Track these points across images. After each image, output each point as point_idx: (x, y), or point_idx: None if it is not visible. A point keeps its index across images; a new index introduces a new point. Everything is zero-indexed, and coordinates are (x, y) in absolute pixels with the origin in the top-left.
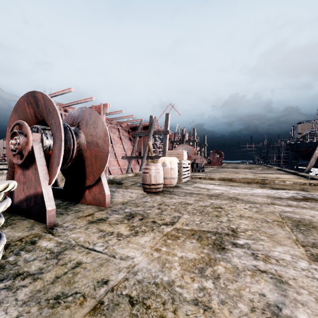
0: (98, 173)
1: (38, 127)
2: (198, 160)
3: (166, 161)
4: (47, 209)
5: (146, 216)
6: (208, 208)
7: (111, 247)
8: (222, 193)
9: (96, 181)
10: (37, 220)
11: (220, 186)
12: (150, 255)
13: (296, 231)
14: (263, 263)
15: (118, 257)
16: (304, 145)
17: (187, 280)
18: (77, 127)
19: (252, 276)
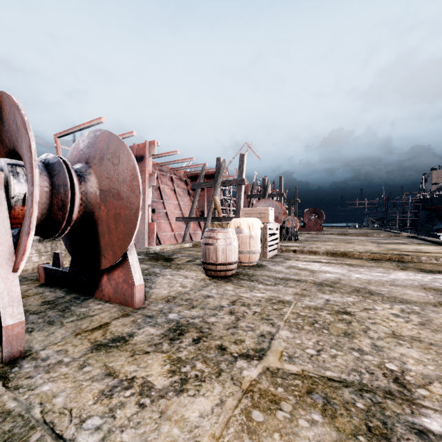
0: (121, 247)
1: (2, 161)
2: (290, 222)
3: (241, 224)
4: (4, 324)
5: (207, 333)
6: (325, 314)
7: (117, 436)
8: (338, 279)
9: (119, 261)
10: None
11: (330, 265)
12: None
13: None
14: None
15: None
16: None
17: None
18: (85, 165)
19: None
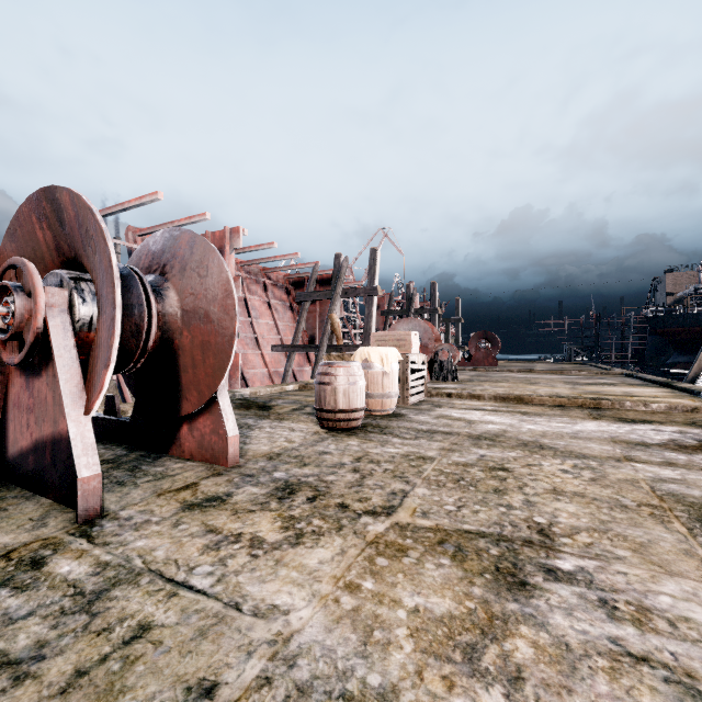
0: (210, 386)
1: (62, 274)
2: (445, 353)
3: (371, 356)
4: (79, 476)
5: (325, 492)
6: (475, 471)
7: (233, 579)
8: (503, 430)
9: (205, 404)
10: (59, 500)
11: (497, 413)
12: (332, 604)
13: None
14: (636, 632)
15: (247, 608)
16: (682, 320)
17: (432, 686)
18: (160, 277)
19: (613, 673)
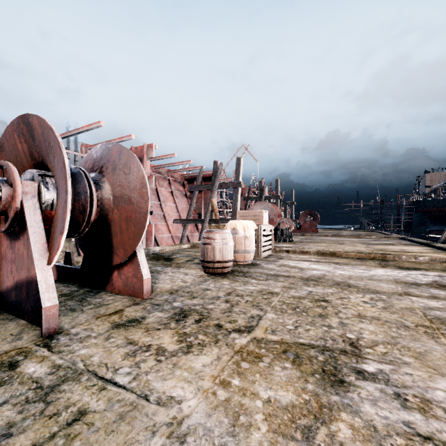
0: (132, 245)
1: (33, 172)
2: (284, 224)
3: (237, 226)
4: (43, 306)
5: (207, 316)
6: (306, 302)
7: (144, 377)
8: (323, 275)
9: (128, 258)
10: (31, 321)
11: (319, 263)
12: (211, 396)
13: None
14: (422, 417)
15: (153, 398)
16: (436, 203)
17: None
18: (99, 174)
19: None
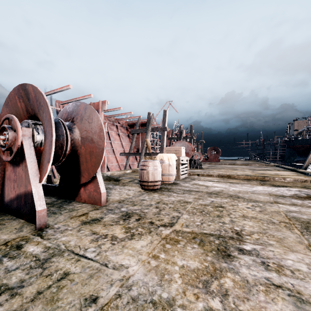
0: (93, 170)
1: (28, 122)
2: (196, 156)
3: (164, 157)
4: (37, 210)
5: (143, 216)
6: (209, 208)
7: (104, 253)
8: (222, 190)
9: (91, 178)
10: (27, 220)
11: (219, 183)
12: (147, 264)
13: (307, 234)
14: (277, 275)
15: (110, 265)
16: (301, 141)
17: (189, 298)
18: (71, 123)
19: (266, 292)
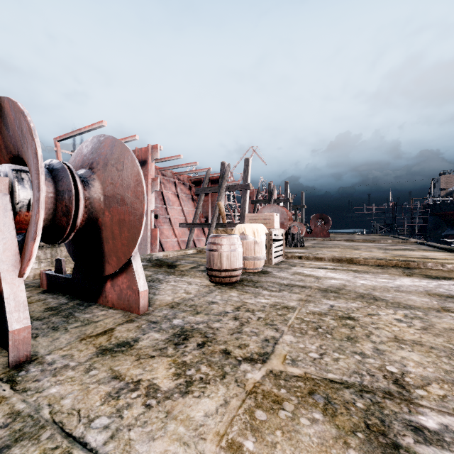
0: (125, 253)
1: (7, 167)
2: (295, 228)
3: (246, 230)
4: (10, 329)
5: (212, 338)
6: (328, 320)
7: (125, 434)
8: (343, 285)
9: (123, 267)
10: (1, 345)
11: (336, 271)
12: None
13: None
14: None
15: None
16: (452, 206)
17: None
18: (88, 171)
19: None
